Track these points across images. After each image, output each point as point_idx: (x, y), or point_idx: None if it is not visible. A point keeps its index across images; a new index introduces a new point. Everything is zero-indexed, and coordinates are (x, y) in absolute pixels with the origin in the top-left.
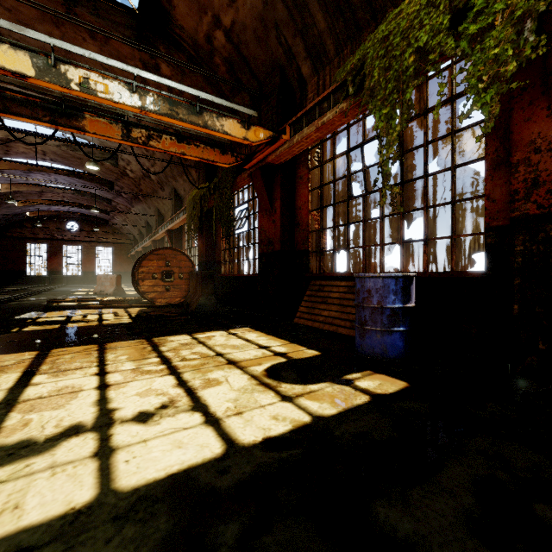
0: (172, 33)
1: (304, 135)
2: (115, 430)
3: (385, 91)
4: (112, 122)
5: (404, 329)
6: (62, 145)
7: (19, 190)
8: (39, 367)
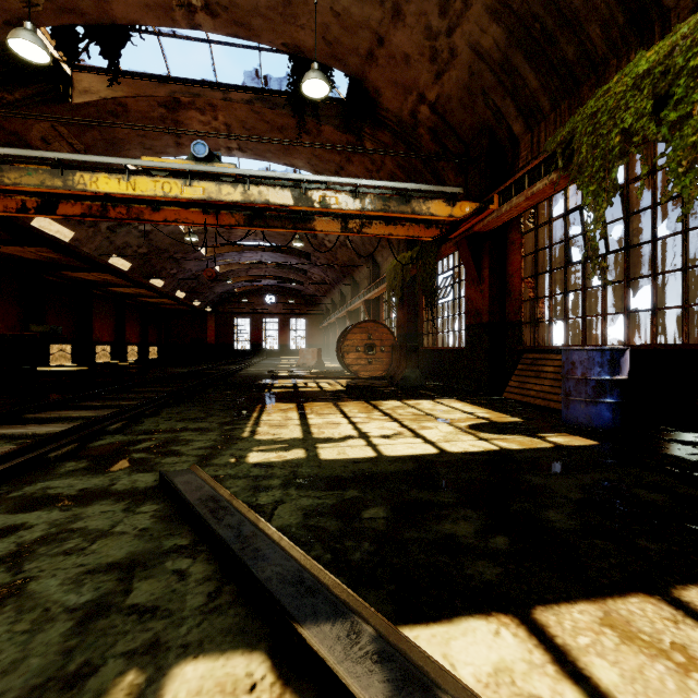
0: (378, 115)
1: (513, 205)
2: (372, 439)
3: (592, 169)
4: (334, 219)
5: (611, 401)
6: None
7: (232, 269)
8: (305, 411)
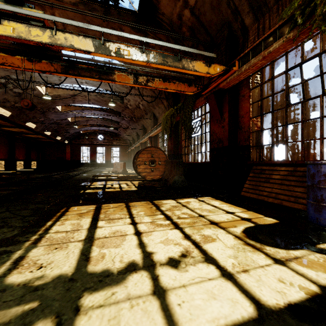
0: (157, 18)
1: (251, 64)
2: (158, 272)
3: None
4: (128, 74)
5: None
6: (97, 95)
7: (78, 120)
8: (99, 216)
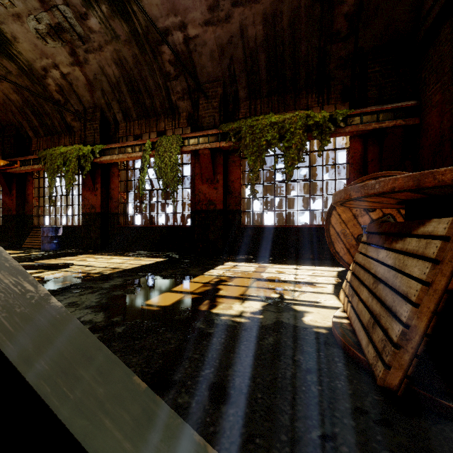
0: None
1: (26, 169)
2: None
3: (51, 171)
4: None
5: (55, 242)
6: None
7: None
8: None
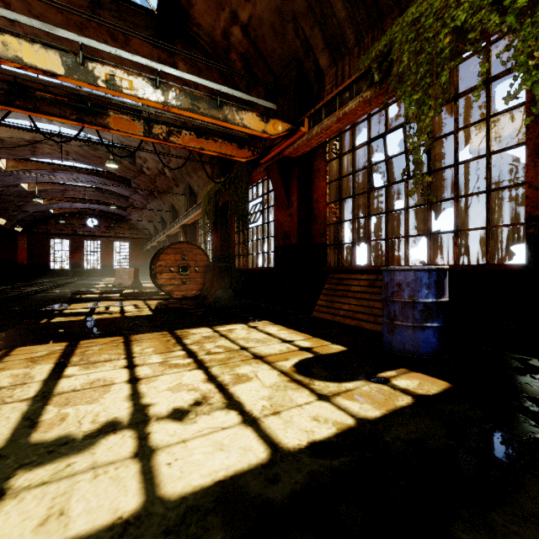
0: (190, 31)
1: (324, 127)
2: (152, 428)
3: (415, 76)
4: (134, 119)
5: (437, 325)
6: (84, 145)
7: (44, 188)
8: (70, 359)
